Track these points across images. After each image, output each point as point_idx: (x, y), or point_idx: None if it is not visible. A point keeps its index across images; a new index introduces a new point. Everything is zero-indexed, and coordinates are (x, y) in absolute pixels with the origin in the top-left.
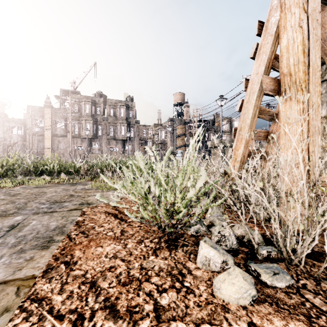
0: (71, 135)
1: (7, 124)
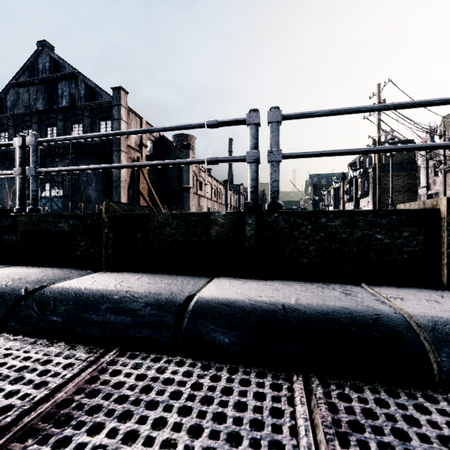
0: (378, 166)
1: (431, 162)
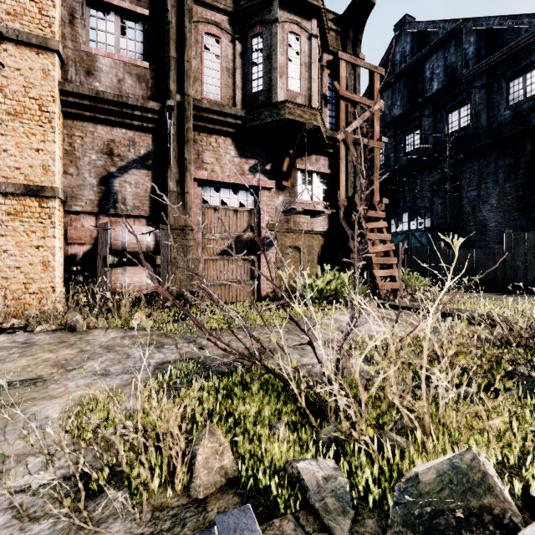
0: None
1: None
